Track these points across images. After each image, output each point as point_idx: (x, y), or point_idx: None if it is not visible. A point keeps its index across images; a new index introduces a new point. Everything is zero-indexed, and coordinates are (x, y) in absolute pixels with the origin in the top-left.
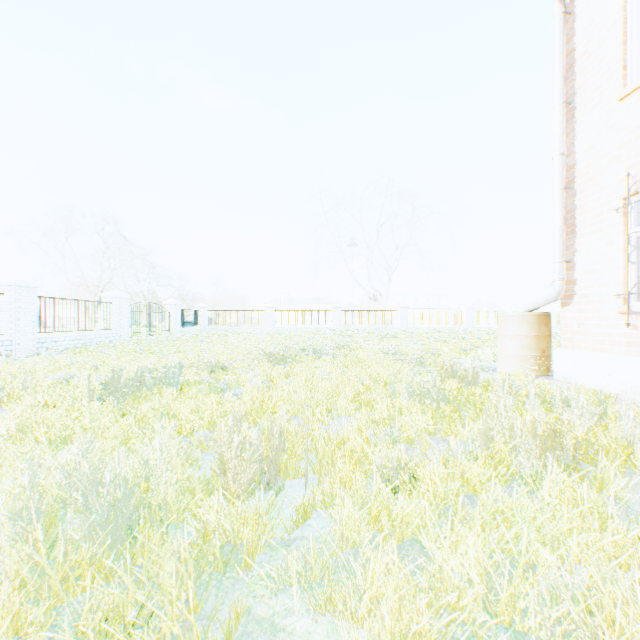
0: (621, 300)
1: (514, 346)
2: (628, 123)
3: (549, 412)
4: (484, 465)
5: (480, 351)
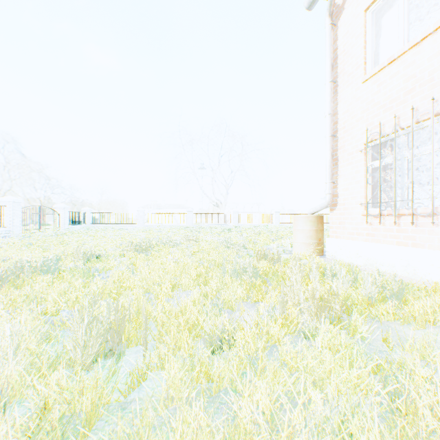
0: (363, 207)
1: (303, 237)
2: (367, 97)
3: (323, 280)
4: (281, 322)
5: (282, 240)
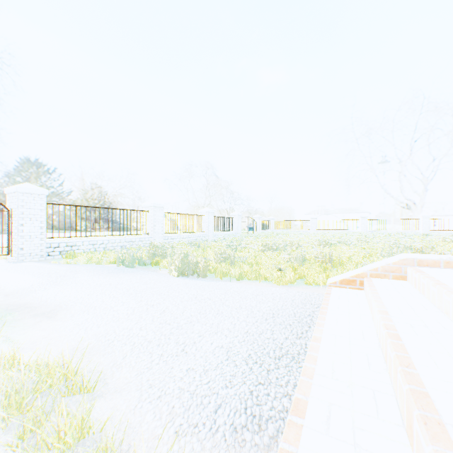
0: None
1: None
2: None
3: None
4: None
5: None
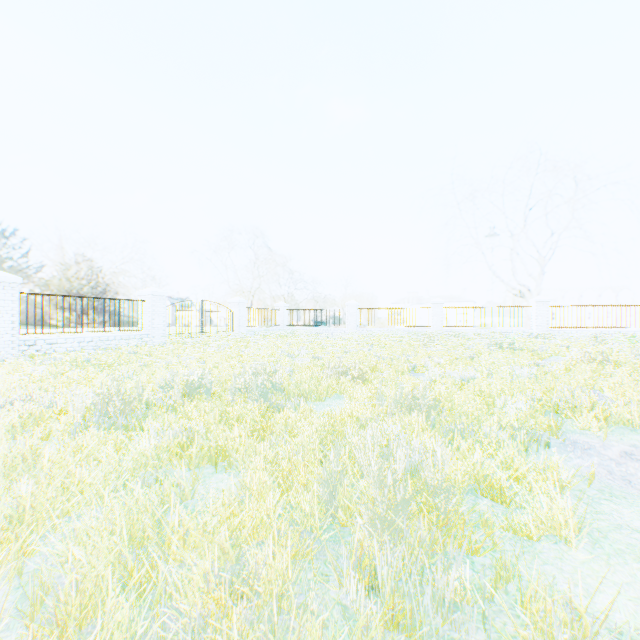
0: None
1: None
2: None
3: None
4: None
5: None
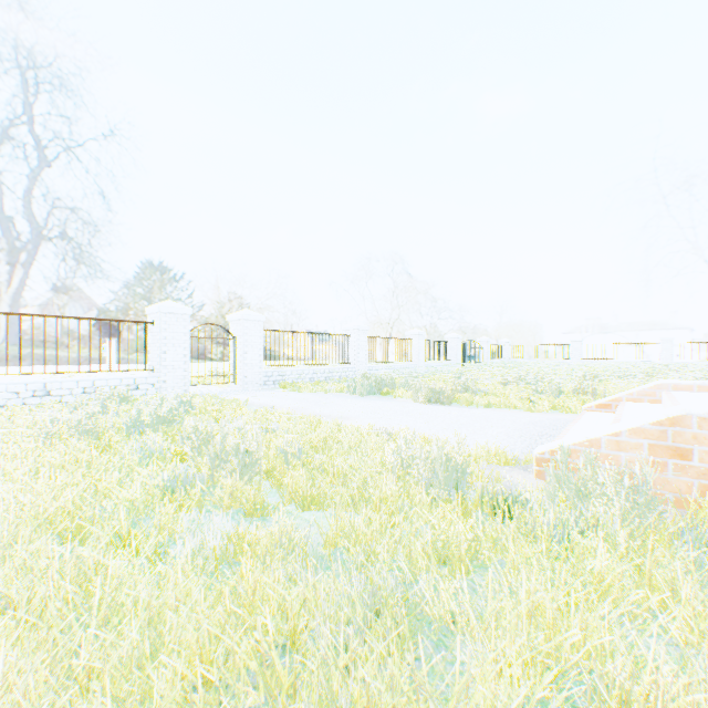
0: None
1: None
2: None
3: None
4: None
5: None
